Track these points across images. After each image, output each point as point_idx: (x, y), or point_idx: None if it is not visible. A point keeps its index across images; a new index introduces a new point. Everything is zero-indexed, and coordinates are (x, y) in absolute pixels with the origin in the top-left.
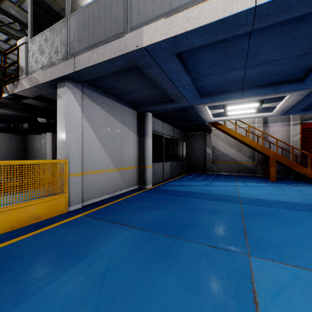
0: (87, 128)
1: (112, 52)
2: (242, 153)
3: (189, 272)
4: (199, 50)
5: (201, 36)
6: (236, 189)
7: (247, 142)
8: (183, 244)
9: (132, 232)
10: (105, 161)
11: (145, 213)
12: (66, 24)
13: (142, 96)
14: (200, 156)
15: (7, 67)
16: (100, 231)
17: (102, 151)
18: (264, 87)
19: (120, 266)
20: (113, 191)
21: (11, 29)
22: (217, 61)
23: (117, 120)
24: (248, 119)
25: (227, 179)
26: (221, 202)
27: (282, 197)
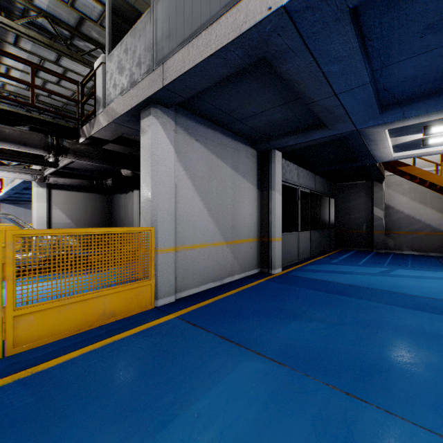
0: (183, 178)
1: (223, 37)
2: None
3: None
4: None
5: None
6: None
7: None
8: (381, 422)
9: (260, 366)
10: (209, 229)
11: (278, 325)
12: (152, 17)
13: (268, 122)
14: (360, 222)
15: (83, 102)
16: (202, 355)
17: (204, 214)
18: None
19: None
20: (221, 277)
21: (94, 58)
22: (441, 16)
23: (227, 165)
24: None
25: (422, 263)
26: (431, 313)
27: None
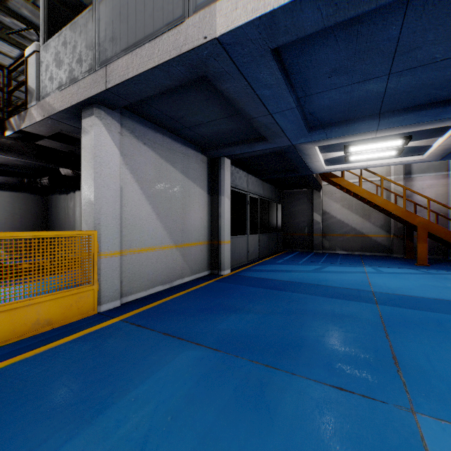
0: (129, 181)
1: (165, 52)
2: (369, 221)
3: (302, 448)
4: (312, 44)
5: (318, 11)
6: (364, 279)
7: (380, 203)
8: (286, 381)
9: (198, 354)
10: (158, 233)
11: (219, 319)
12: (94, 15)
13: (215, 131)
14: (303, 226)
15: (11, 90)
16: (144, 351)
17: (152, 218)
18: (417, 110)
19: (172, 426)
20: (170, 279)
21: (25, 39)
22: (341, 64)
23: (177, 170)
24: (379, 168)
25: (348, 261)
26: (343, 300)
27: (445, 293)
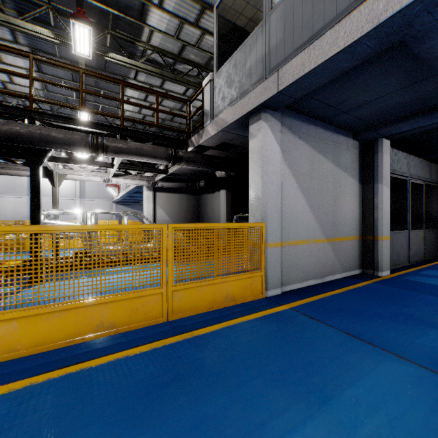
0: (287, 176)
1: (354, 31)
2: None
3: None
4: None
5: None
6: None
7: None
8: None
9: (408, 369)
10: (310, 225)
11: (412, 331)
12: (264, 29)
13: (380, 108)
14: None
15: (191, 117)
16: (334, 347)
17: (306, 211)
18: None
19: None
20: (321, 274)
21: (189, 77)
22: None
23: (328, 160)
24: None
25: None
26: None
27: None
